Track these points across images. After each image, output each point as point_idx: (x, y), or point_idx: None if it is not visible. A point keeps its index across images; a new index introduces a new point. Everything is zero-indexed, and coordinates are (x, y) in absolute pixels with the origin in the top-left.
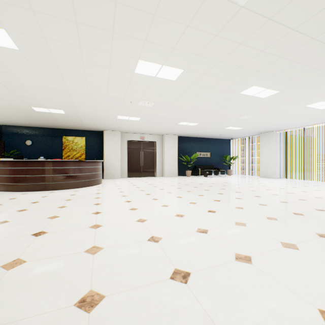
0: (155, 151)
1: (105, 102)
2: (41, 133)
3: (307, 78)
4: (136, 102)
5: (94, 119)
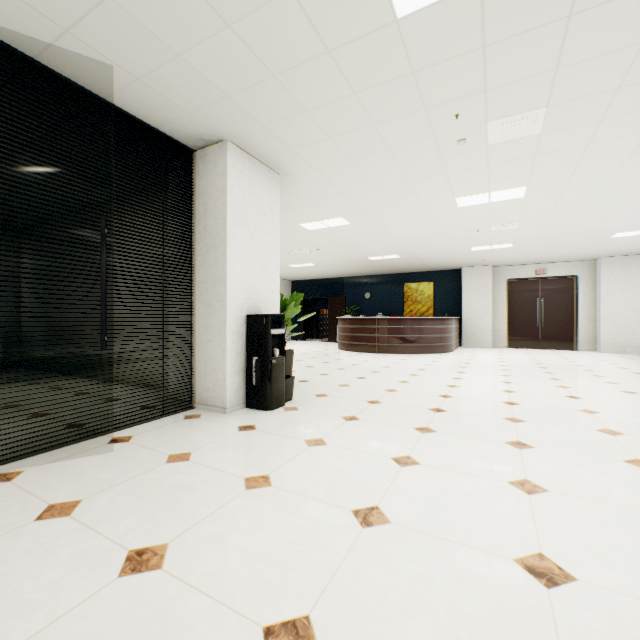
0: (574, 296)
1: (441, 238)
2: (380, 282)
3: None
4: (486, 229)
5: (438, 256)
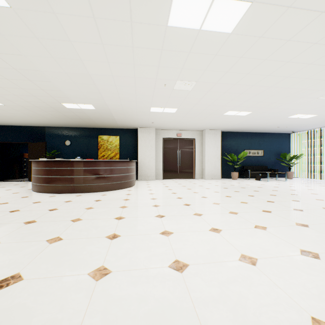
0: (194, 149)
1: (134, 88)
2: (79, 133)
3: None
4: (171, 85)
5: (125, 114)
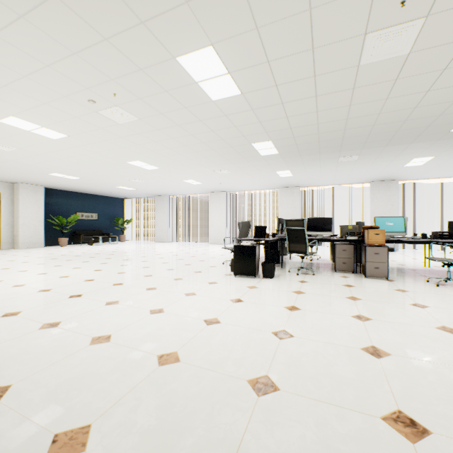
0: None
1: None
2: None
3: (175, 165)
4: None
5: None
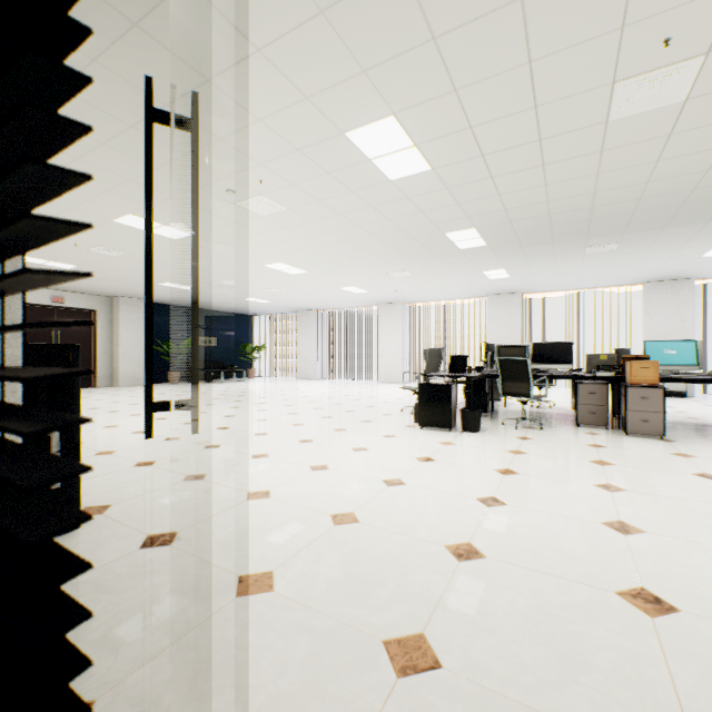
0: (95, 332)
1: None
2: None
3: (331, 267)
4: (87, 247)
5: None
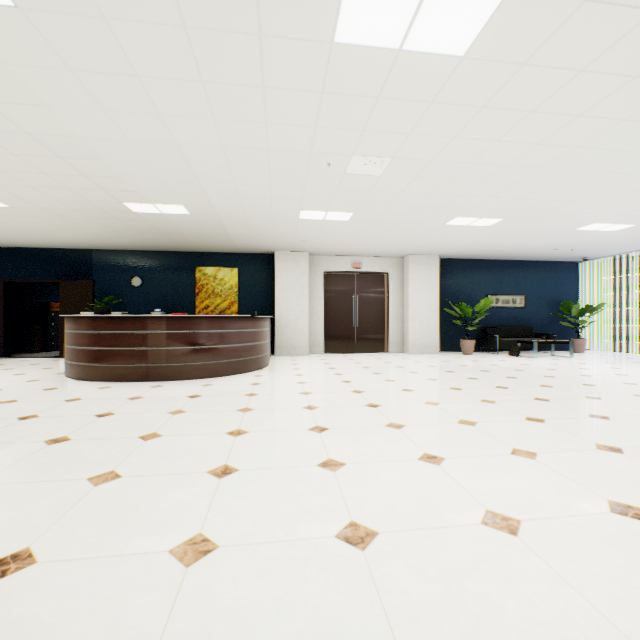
0: (386, 295)
1: (266, 172)
2: (158, 262)
3: None
4: (341, 165)
5: (250, 223)
